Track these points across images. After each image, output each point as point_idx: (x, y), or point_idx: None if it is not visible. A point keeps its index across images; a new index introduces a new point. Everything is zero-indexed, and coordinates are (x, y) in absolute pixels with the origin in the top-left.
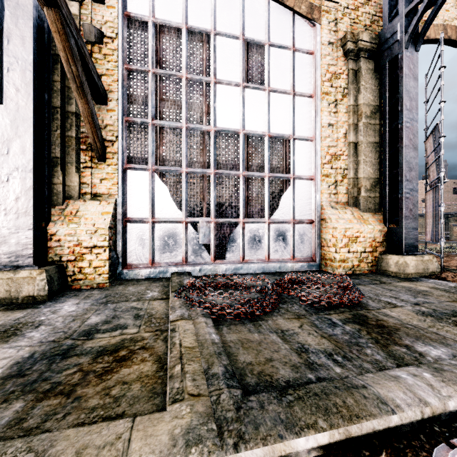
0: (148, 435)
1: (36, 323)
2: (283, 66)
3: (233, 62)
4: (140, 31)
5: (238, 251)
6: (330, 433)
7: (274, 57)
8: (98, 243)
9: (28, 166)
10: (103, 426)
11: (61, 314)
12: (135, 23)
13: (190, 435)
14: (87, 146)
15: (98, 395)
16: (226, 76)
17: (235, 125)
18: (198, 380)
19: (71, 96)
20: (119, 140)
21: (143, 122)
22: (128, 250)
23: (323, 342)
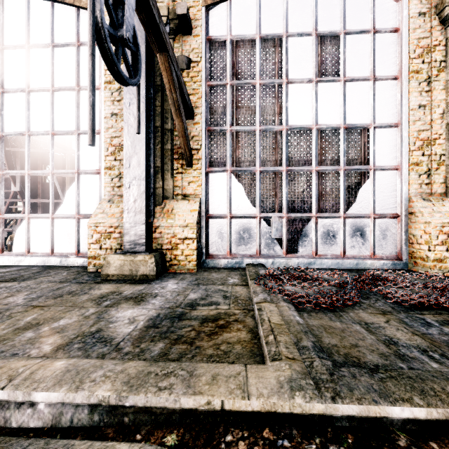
0: (260, 376)
1: (154, 294)
2: (361, 51)
3: (306, 59)
4: (219, 50)
5: (310, 246)
6: (427, 409)
7: (350, 45)
8: (188, 236)
9: (142, 176)
10: (225, 365)
11: (168, 290)
12: (215, 44)
13: (292, 383)
14: (179, 155)
15: (211, 347)
16: (297, 74)
17: (307, 121)
18: (291, 349)
19: (167, 116)
20: (203, 148)
21: (222, 130)
22: (209, 242)
23: (415, 339)
